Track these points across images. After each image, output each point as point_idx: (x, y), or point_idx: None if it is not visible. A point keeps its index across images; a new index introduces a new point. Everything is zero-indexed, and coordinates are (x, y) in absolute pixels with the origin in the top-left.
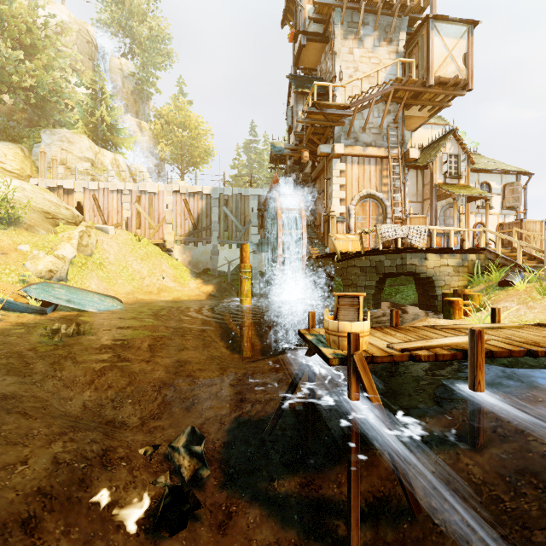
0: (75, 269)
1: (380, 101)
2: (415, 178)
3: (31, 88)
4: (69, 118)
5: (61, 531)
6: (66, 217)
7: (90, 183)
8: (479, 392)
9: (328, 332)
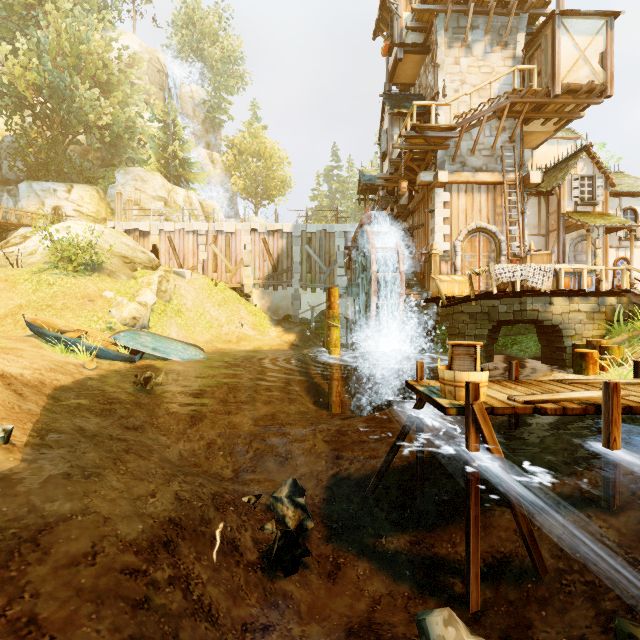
0: (155, 316)
1: (492, 118)
2: (537, 207)
3: (106, 126)
4: (141, 154)
5: (194, 557)
6: (143, 261)
7: (166, 225)
8: (614, 449)
9: (442, 382)
